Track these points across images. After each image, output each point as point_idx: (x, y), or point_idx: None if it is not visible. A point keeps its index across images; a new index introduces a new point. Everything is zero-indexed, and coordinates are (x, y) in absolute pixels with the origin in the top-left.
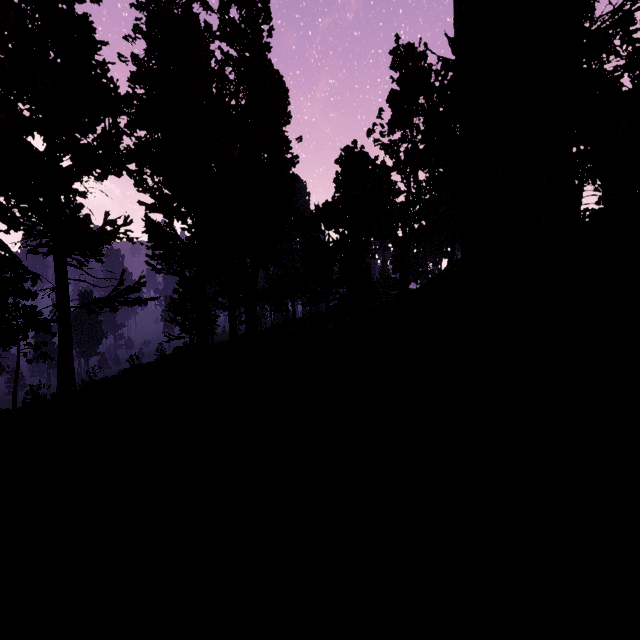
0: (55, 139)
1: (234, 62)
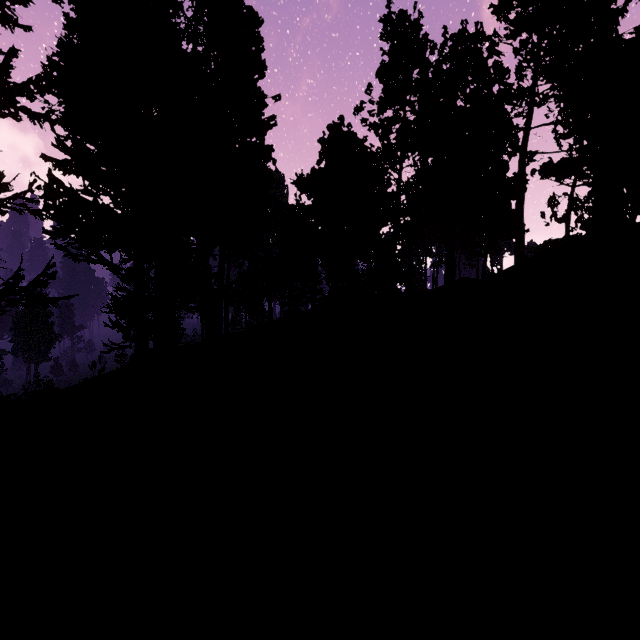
0: None
1: None
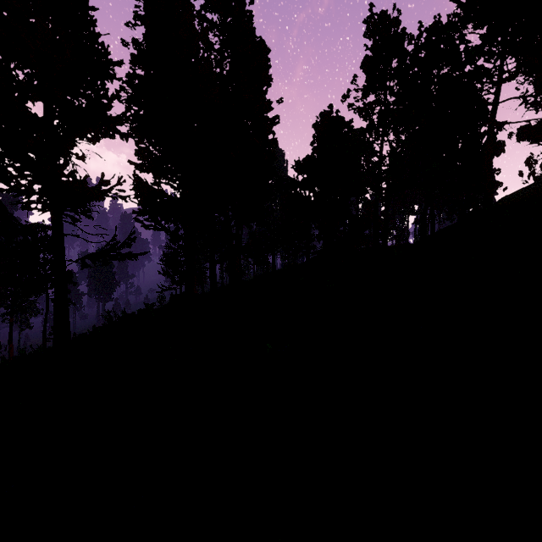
0: (51, 104)
1: (218, 28)
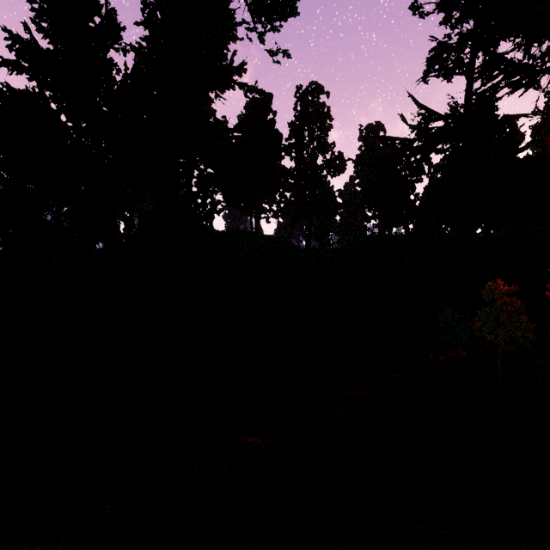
0: None
1: None
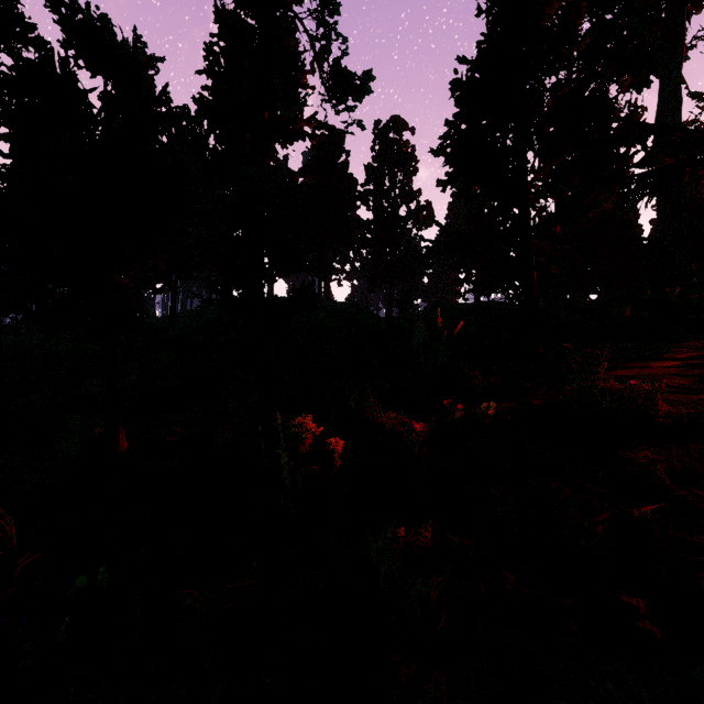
0: None
1: None
